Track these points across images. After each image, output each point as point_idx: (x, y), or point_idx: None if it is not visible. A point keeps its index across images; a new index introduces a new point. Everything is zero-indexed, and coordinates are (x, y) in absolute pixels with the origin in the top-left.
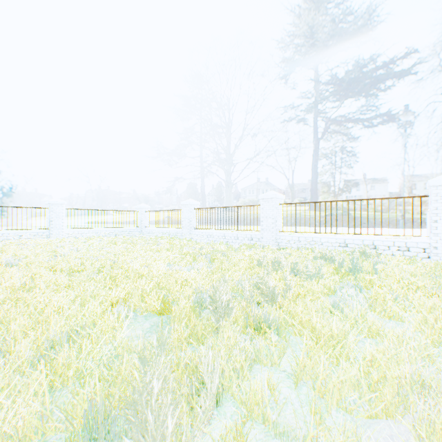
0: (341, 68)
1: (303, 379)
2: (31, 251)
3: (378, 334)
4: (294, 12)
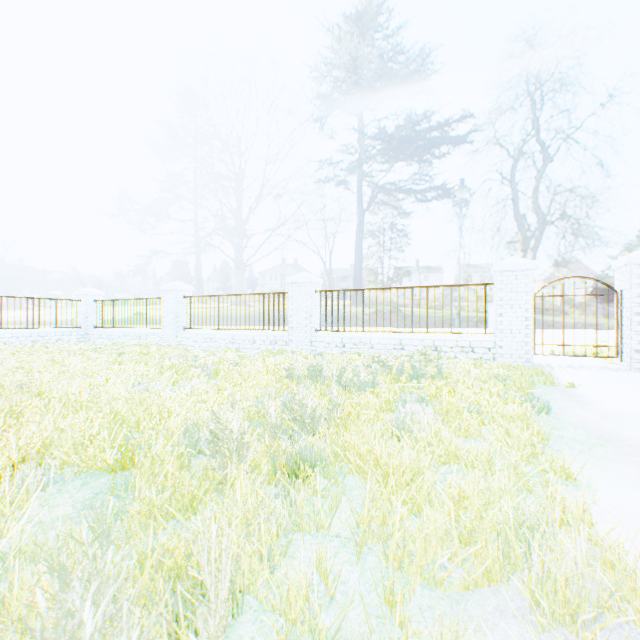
0: (392, 119)
1: (368, 544)
2: None
3: (458, 459)
4: (333, 31)
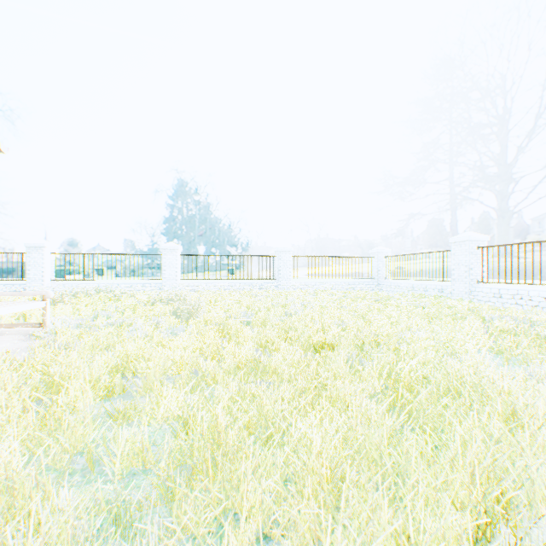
0: None
1: None
2: (262, 304)
3: None
4: None
